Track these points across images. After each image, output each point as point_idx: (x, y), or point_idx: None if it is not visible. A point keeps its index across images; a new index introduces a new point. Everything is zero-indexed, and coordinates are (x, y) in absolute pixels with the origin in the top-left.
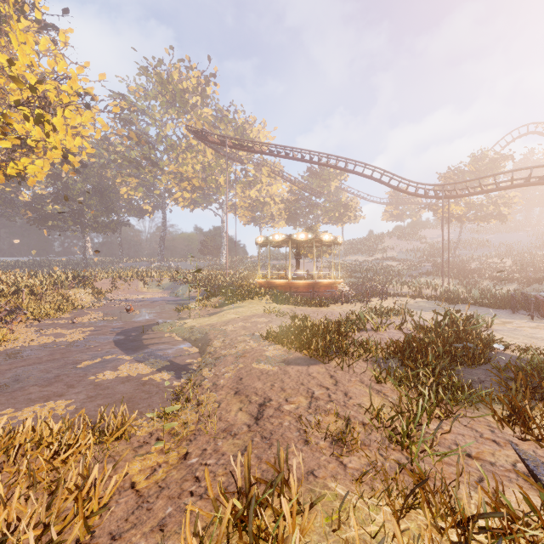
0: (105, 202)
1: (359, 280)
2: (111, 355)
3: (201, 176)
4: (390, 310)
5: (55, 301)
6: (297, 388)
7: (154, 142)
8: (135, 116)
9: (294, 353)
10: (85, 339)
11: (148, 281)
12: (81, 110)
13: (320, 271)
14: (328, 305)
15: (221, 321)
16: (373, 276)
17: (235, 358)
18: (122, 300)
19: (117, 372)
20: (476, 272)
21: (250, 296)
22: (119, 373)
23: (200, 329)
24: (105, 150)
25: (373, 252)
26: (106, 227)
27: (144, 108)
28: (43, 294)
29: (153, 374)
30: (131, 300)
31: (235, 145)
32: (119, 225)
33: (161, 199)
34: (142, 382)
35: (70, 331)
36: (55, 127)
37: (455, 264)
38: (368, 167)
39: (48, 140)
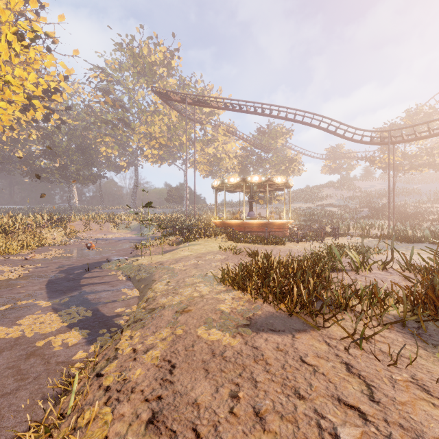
0: (86, 158)
1: (306, 223)
2: (28, 300)
3: (167, 136)
4: (356, 248)
5: (27, 239)
6: (292, 412)
7: (128, 108)
8: (112, 85)
9: (262, 305)
10: (19, 277)
11: (118, 223)
12: (43, 55)
13: (273, 212)
14: (284, 243)
15: (172, 258)
16: (318, 219)
17: (175, 313)
18: (92, 239)
19: (9, 330)
20: (413, 215)
21: (206, 234)
22: (11, 331)
23: (147, 267)
24: (86, 114)
25: (314, 199)
26: (87, 179)
27: (118, 78)
28: (15, 232)
29: (58, 333)
30: (99, 239)
31: (194, 102)
32: (98, 178)
33: (134, 156)
34: (31, 349)
35: (12, 268)
36: (11, 63)
37: (391, 209)
38: (315, 118)
39: (6, 79)
